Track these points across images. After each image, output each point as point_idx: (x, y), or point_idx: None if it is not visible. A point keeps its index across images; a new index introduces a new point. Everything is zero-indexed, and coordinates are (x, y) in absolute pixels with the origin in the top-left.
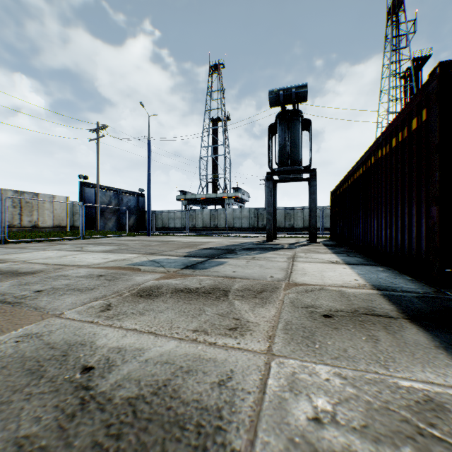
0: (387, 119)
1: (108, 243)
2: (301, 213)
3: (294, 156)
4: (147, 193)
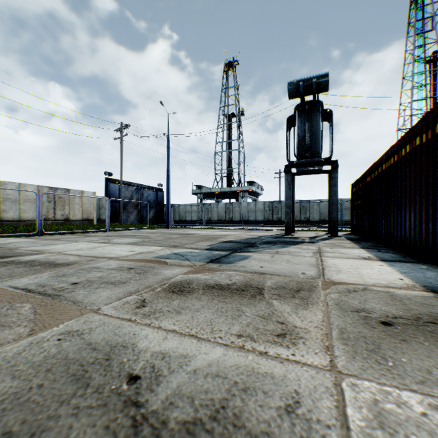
0: (410, 107)
1: (132, 235)
2: (317, 206)
3: (314, 148)
4: (167, 187)
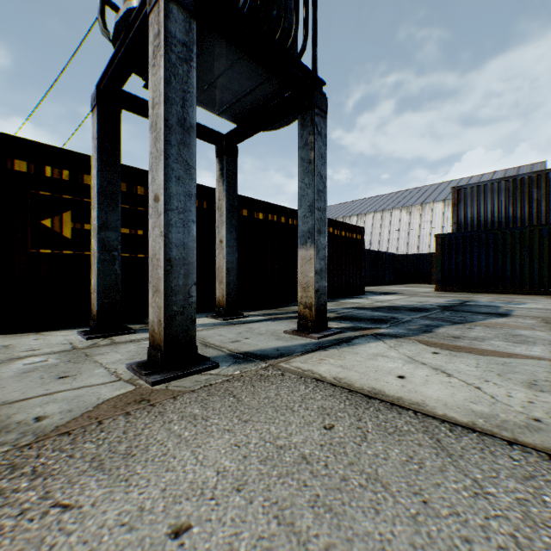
0: None
1: None
2: None
3: None
4: None
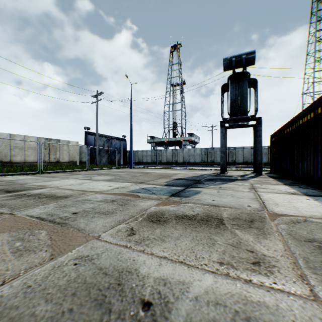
0: (313, 76)
1: (106, 173)
2: (241, 151)
3: (243, 108)
4: (130, 138)
